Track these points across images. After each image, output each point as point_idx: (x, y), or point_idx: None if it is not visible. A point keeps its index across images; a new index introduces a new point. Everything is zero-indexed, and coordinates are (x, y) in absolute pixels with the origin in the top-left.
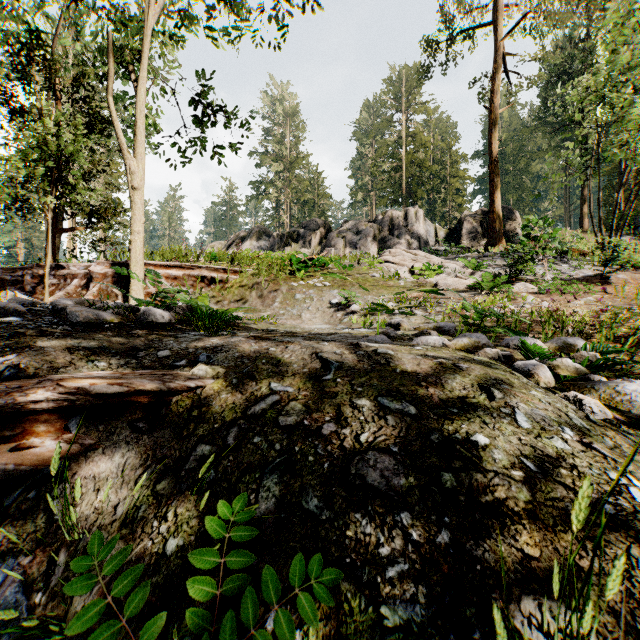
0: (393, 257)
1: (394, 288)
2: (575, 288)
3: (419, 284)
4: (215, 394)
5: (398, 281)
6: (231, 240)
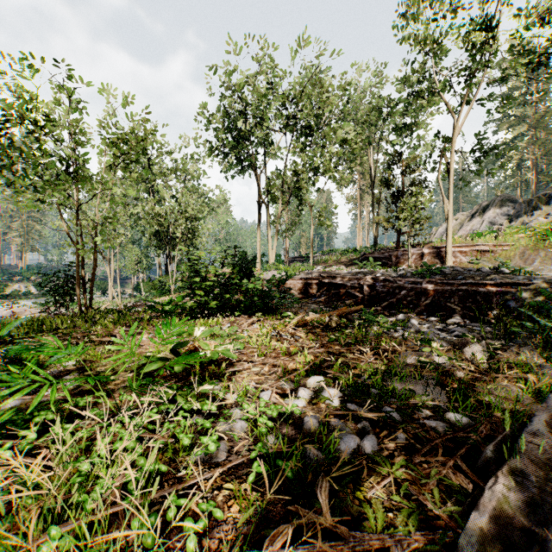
0: None
1: None
2: None
3: None
4: (539, 285)
5: None
6: (473, 211)
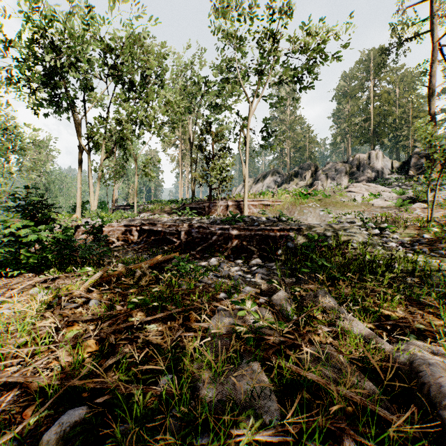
0: (354, 188)
1: (351, 206)
2: None
3: (364, 204)
4: (306, 229)
5: (354, 203)
6: (258, 178)
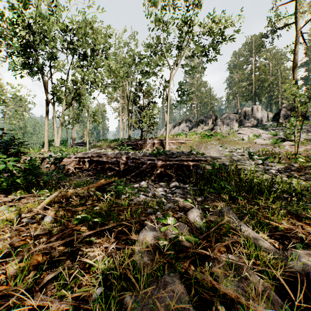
0: (242, 131)
1: (240, 144)
2: (309, 143)
3: (250, 142)
4: (210, 160)
5: (242, 141)
6: (175, 124)
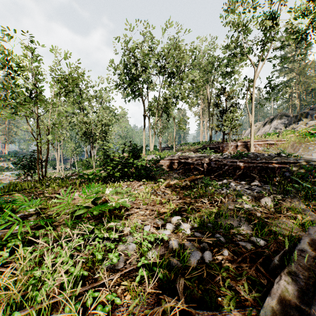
0: None
1: None
2: None
3: None
4: (302, 163)
5: None
6: (265, 121)
